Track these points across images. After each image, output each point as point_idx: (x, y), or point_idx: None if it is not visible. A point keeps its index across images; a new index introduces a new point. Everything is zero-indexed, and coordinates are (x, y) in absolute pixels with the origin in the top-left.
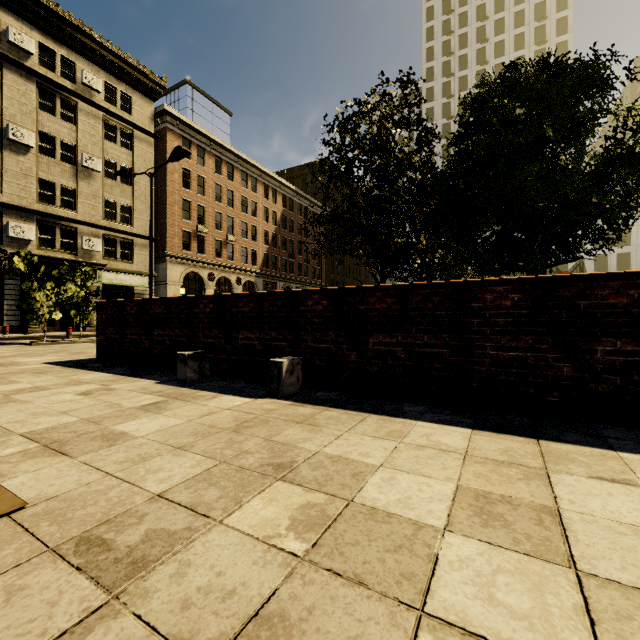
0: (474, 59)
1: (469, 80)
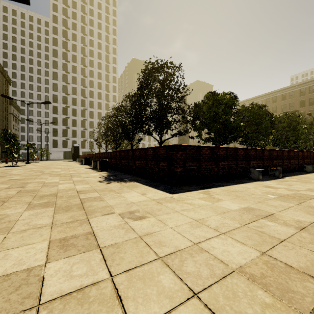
0: (80, 29)
1: (77, 37)
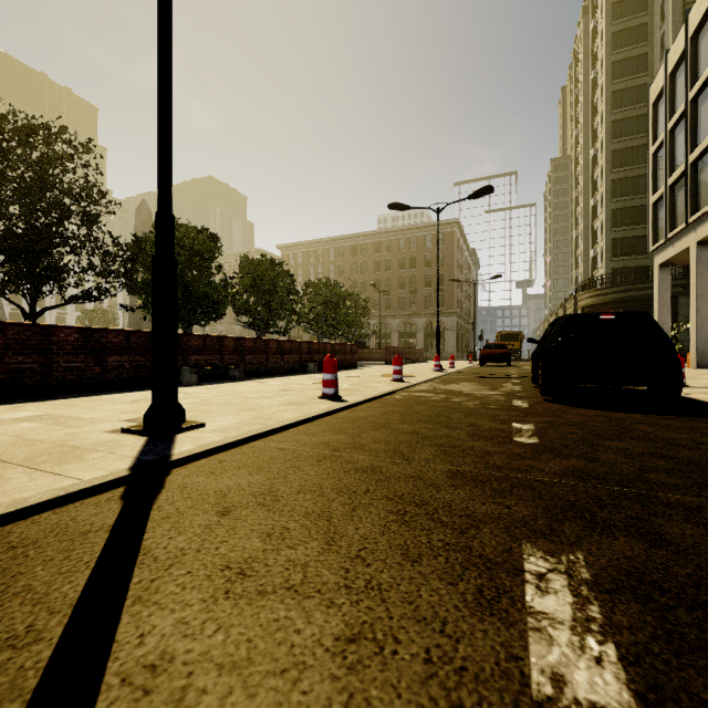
0: None
1: None
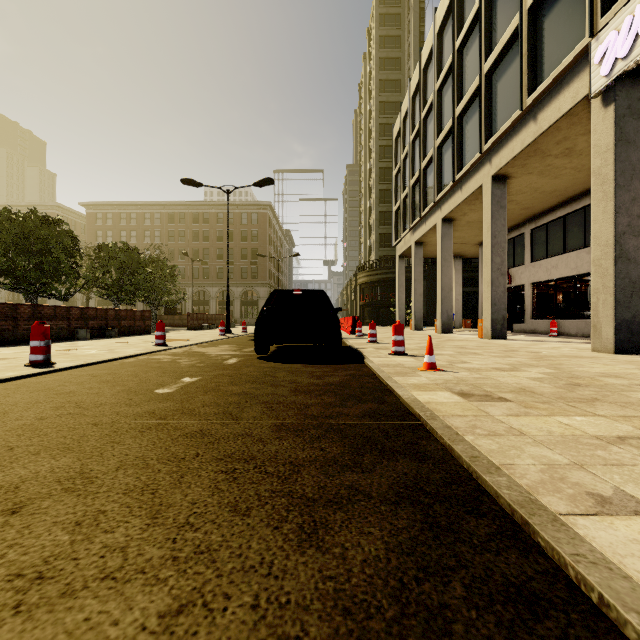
0: None
1: None
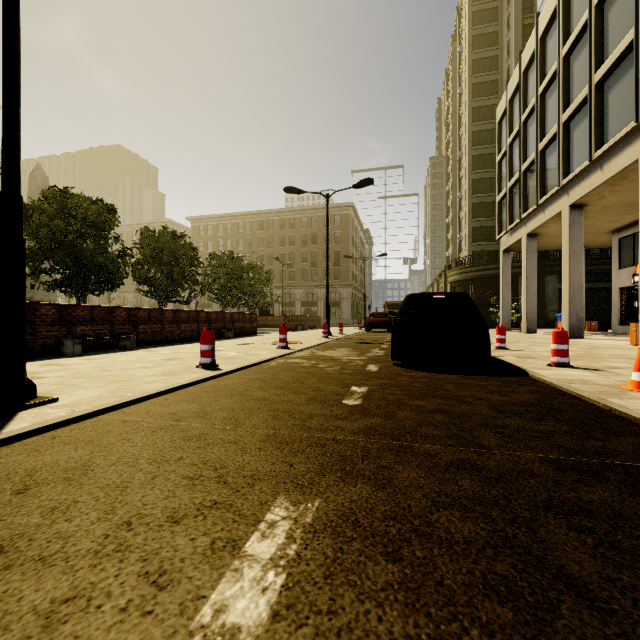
0: None
1: None
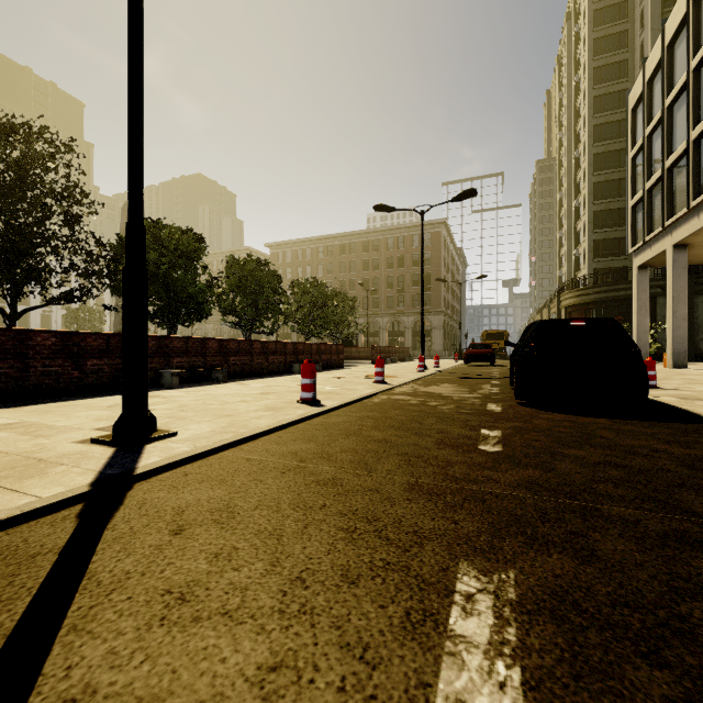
0: None
1: None
